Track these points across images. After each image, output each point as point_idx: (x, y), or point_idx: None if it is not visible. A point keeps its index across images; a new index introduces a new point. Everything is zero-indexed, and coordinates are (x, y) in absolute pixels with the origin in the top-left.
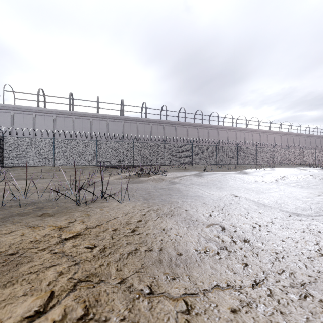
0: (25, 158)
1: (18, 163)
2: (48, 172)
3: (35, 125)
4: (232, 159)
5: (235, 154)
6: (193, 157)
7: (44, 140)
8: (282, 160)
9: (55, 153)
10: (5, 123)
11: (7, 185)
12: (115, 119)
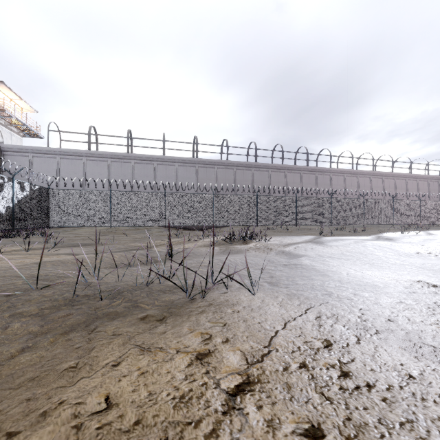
0: (75, 217)
1: (67, 223)
2: (103, 235)
3: (85, 173)
4: (355, 217)
5: (361, 209)
6: (297, 214)
7: (99, 192)
8: (435, 218)
9: (112, 210)
10: (50, 172)
11: (60, 255)
12: (186, 164)
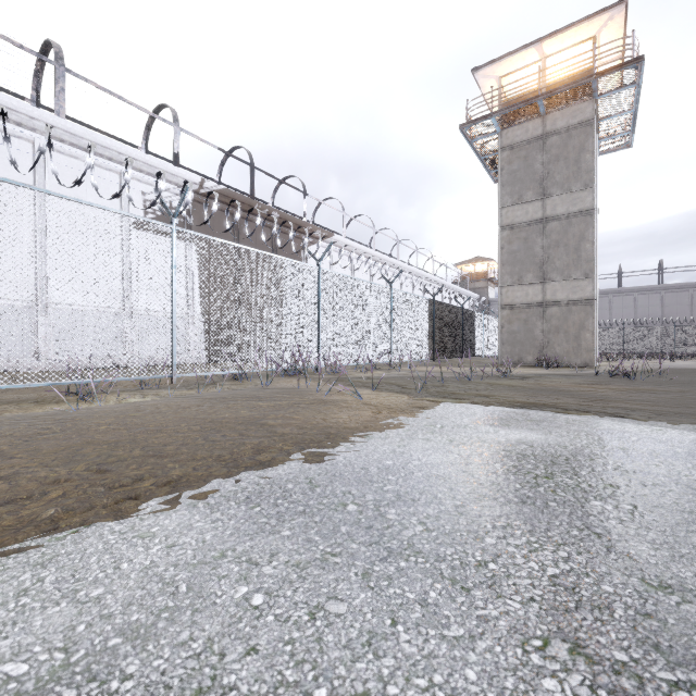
0: None
1: None
2: None
3: None
4: None
5: None
6: None
7: None
8: None
9: None
10: None
11: None
12: (647, 291)
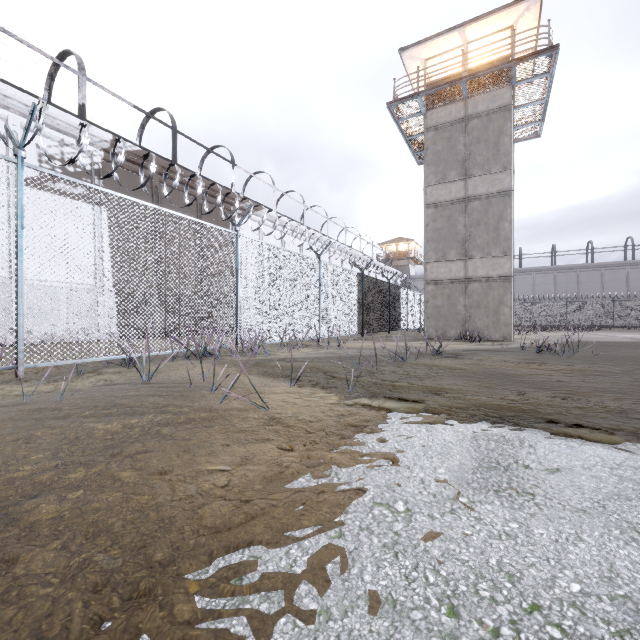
0: None
1: None
2: None
3: None
4: None
5: None
6: None
7: None
8: None
9: None
10: None
11: None
12: (543, 271)
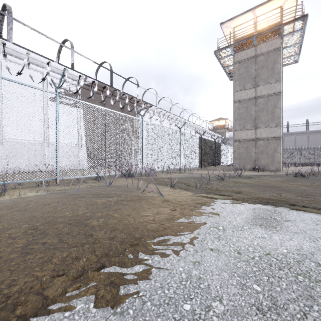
0: None
1: None
2: None
3: None
4: None
5: None
6: None
7: None
8: None
9: None
10: None
11: None
12: (301, 134)
